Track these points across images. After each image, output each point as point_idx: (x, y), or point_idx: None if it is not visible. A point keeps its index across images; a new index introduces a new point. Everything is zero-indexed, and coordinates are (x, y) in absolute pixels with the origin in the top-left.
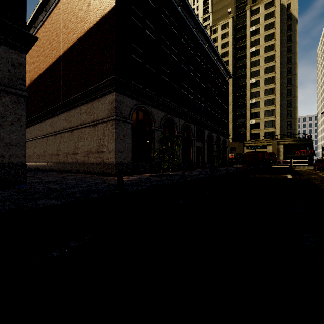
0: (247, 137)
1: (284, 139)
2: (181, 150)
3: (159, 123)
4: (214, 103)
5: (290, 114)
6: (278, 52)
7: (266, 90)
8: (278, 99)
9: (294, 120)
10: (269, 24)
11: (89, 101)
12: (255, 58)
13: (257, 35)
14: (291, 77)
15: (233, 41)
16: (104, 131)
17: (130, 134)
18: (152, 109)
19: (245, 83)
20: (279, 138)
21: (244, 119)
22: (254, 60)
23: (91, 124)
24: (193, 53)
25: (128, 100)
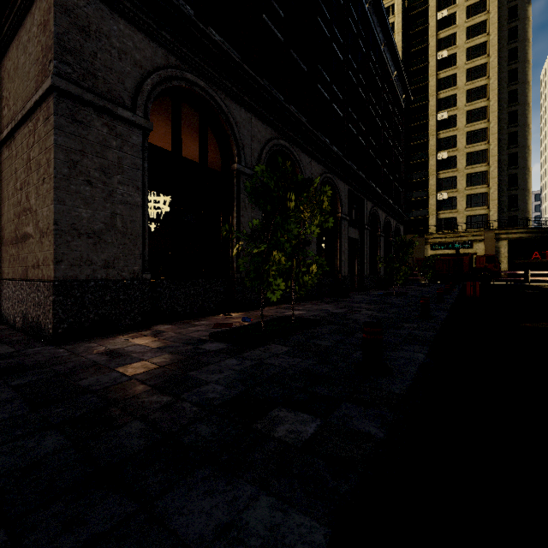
0: (431, 226)
1: (508, 229)
2: (315, 244)
3: (254, 156)
4: (381, 143)
5: (516, 181)
6: (493, 59)
7: (469, 134)
8: (495, 151)
9: (524, 192)
10: (476, 3)
11: (1, 57)
12: (447, 73)
13: (451, 26)
14: (518, 109)
15: (403, 41)
16: (28, 152)
17: (139, 172)
18: (232, 104)
19: (426, 122)
20: (497, 227)
21: (425, 191)
22: (446, 76)
23: (4, 139)
24: (341, 3)
25: (129, 37)
